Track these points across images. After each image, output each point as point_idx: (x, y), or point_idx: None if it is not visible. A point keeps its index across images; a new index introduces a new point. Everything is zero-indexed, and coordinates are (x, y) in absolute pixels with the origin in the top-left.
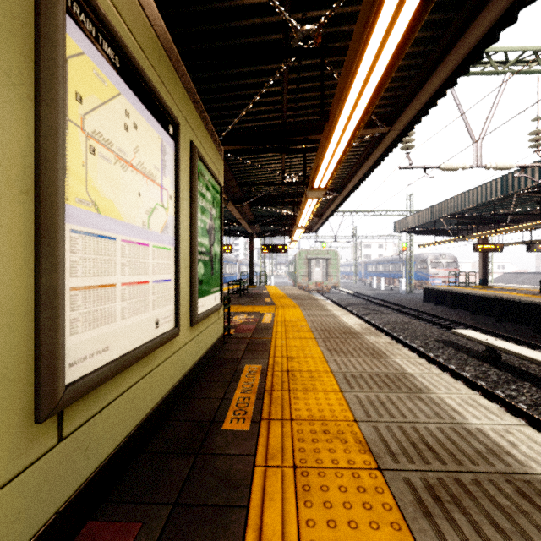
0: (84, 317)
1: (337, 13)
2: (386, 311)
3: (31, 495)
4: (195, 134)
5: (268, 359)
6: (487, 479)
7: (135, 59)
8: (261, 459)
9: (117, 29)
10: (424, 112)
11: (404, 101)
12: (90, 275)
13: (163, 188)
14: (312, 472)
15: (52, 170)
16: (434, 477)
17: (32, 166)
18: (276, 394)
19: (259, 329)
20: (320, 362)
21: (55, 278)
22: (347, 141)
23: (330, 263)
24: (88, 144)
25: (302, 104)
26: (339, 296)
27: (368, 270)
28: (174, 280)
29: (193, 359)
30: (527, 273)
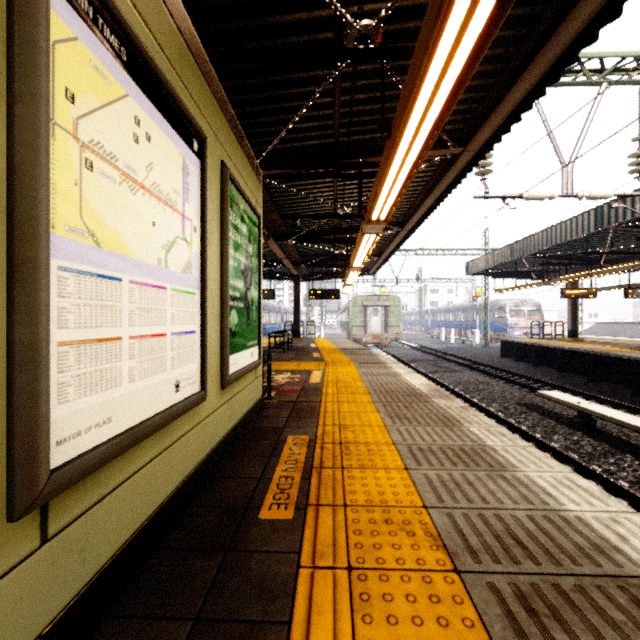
0: (77, 380)
1: (401, 6)
2: (457, 368)
3: (2, 618)
4: (227, 153)
5: (316, 428)
6: (593, 585)
7: (148, 52)
8: (307, 558)
9: (123, 12)
10: (505, 129)
11: (481, 116)
12: (85, 325)
13: (185, 218)
14: (371, 576)
15: (31, 187)
16: (526, 581)
17: (3, 182)
18: (327, 472)
19: (305, 390)
20: (380, 431)
21: (35, 330)
22: (413, 163)
23: (391, 311)
24: (83, 156)
25: (357, 119)
26: (401, 350)
27: (436, 319)
28: (200, 332)
29: (225, 429)
30: (623, 323)
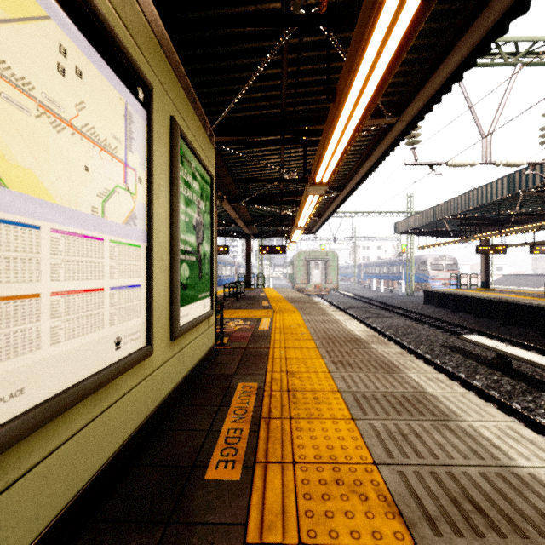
0: None
1: None
2: (387, 314)
3: None
4: (178, 110)
5: (265, 375)
6: None
7: None
8: (254, 531)
9: None
10: (436, 100)
11: (414, 88)
12: None
13: (128, 167)
14: None
15: None
16: None
17: None
18: (275, 423)
19: (255, 337)
20: (325, 378)
21: None
22: (355, 126)
23: (330, 265)
24: None
25: (302, 90)
26: (338, 298)
27: (367, 272)
28: (146, 285)
29: (175, 380)
30: (526, 275)
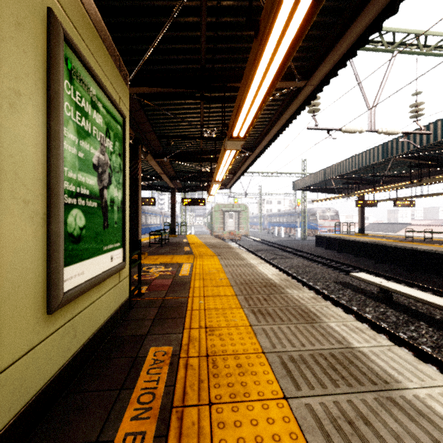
0: None
1: None
2: (289, 256)
3: None
4: (64, 10)
5: (182, 333)
6: None
7: None
8: None
9: None
10: (342, 64)
11: (321, 54)
12: None
13: None
14: None
15: None
16: None
17: None
18: (190, 416)
19: (175, 284)
20: (247, 334)
21: None
22: (275, 73)
23: (241, 215)
24: None
25: (221, 45)
26: (248, 243)
27: (271, 221)
28: None
29: (59, 361)
30: (385, 223)
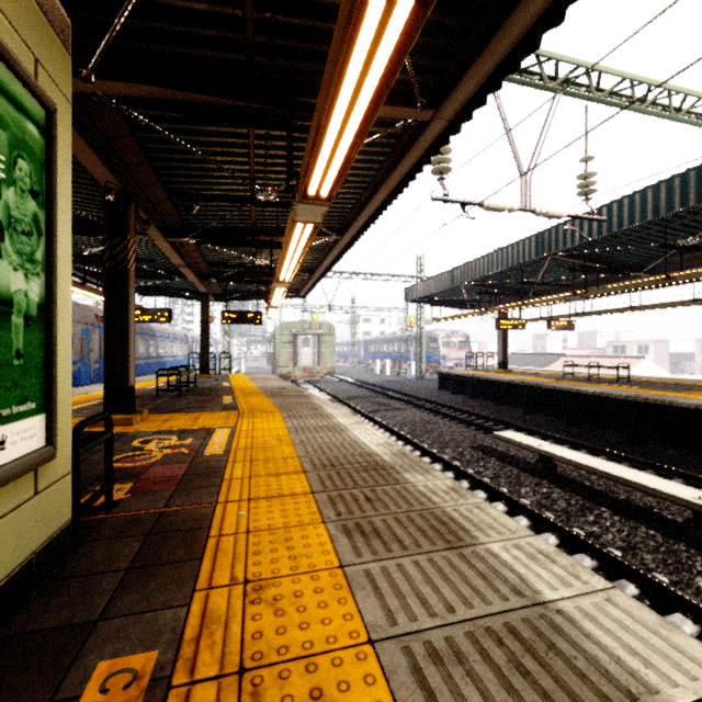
0: None
1: None
2: (399, 405)
3: None
4: None
5: (188, 606)
6: None
7: None
8: None
9: None
10: (494, 85)
11: (460, 65)
12: None
13: None
14: None
15: None
16: None
17: None
18: None
19: (193, 475)
20: (335, 590)
21: None
22: (389, 60)
23: (324, 341)
24: None
25: (285, 19)
26: (335, 385)
27: (370, 350)
28: None
29: None
30: (532, 354)
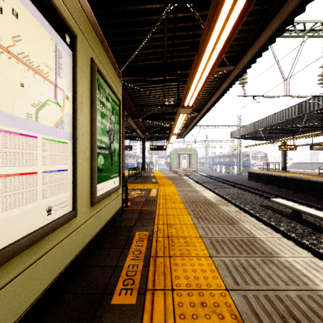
0: None
1: None
2: (227, 186)
3: None
4: (96, 55)
5: (153, 226)
6: None
7: None
8: None
9: None
10: (259, 55)
11: (245, 48)
12: None
13: (58, 88)
14: None
15: None
16: None
17: None
18: (159, 260)
19: (147, 201)
20: (191, 228)
21: None
22: (210, 69)
23: (192, 157)
24: None
25: (176, 48)
26: (197, 177)
27: (214, 161)
28: (72, 169)
29: (94, 231)
30: (306, 163)
